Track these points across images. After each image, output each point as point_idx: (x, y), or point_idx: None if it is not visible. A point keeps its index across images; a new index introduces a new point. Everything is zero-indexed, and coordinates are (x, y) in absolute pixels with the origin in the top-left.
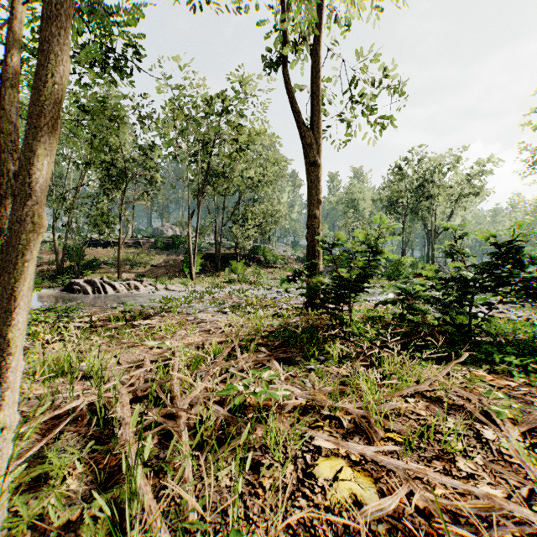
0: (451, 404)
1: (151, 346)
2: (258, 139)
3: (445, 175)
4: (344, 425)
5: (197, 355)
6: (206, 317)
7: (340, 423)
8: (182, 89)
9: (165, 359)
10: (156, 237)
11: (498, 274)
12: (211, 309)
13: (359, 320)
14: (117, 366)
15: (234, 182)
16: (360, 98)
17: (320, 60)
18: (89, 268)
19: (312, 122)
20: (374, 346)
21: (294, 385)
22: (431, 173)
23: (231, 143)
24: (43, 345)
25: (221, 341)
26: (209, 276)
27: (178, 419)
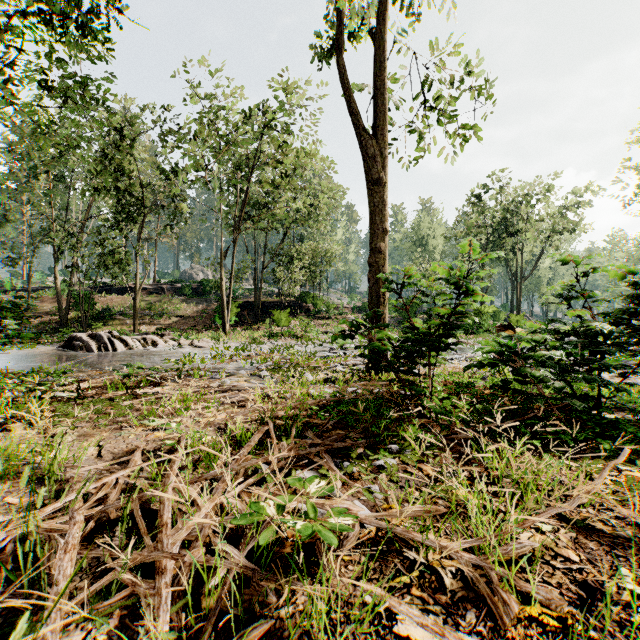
0: (612, 534)
1: (153, 427)
2: (307, 161)
3: (533, 207)
4: (446, 585)
5: (213, 444)
6: (237, 383)
7: (438, 580)
8: (213, 98)
9: (169, 448)
10: (183, 282)
11: (639, 326)
12: (243, 371)
13: (440, 389)
14: (95, 460)
15: (277, 214)
16: (435, 103)
17: (385, 47)
18: (100, 319)
19: (376, 127)
20: (470, 429)
21: (357, 495)
22: (517, 204)
23: (273, 165)
24: (3, 425)
25: (251, 420)
26: (247, 329)
27: (158, 577)
